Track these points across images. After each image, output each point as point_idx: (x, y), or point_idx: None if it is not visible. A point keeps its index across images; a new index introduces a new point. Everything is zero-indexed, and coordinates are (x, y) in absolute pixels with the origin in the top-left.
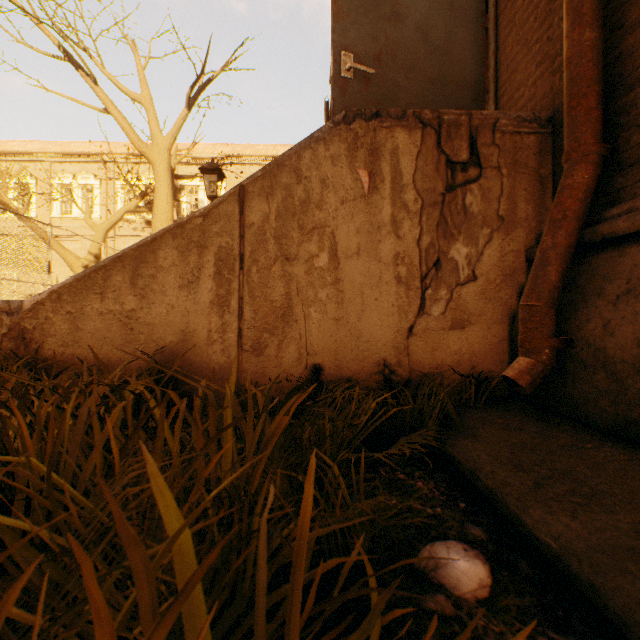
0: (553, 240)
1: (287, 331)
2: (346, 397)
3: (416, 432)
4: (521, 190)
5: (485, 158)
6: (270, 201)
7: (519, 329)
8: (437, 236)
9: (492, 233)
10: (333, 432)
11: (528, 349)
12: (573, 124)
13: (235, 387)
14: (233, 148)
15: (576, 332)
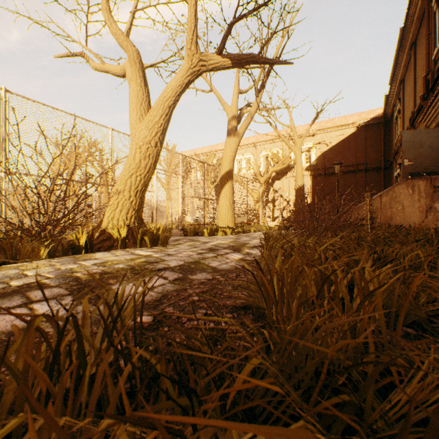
0: None
1: (391, 221)
2: None
3: None
4: None
5: None
6: (387, 197)
7: None
8: (430, 202)
9: None
10: None
11: None
12: None
13: None
14: (319, 124)
15: None
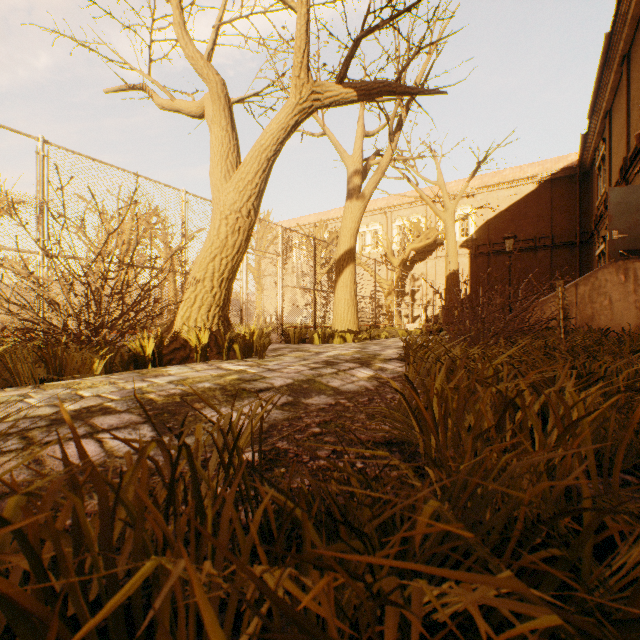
0: None
1: (592, 323)
2: None
3: None
4: None
5: None
6: (585, 287)
7: None
8: None
9: None
10: None
11: None
12: None
13: None
14: (481, 180)
15: None
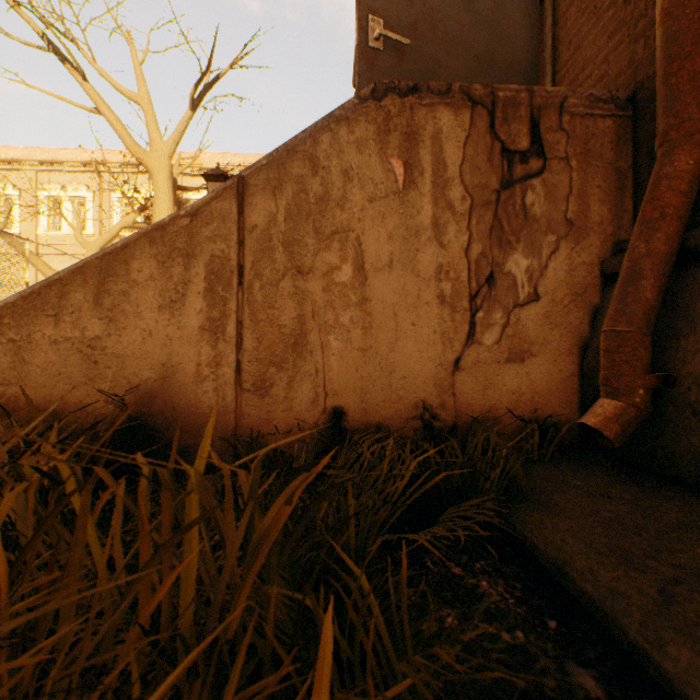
0: (648, 246)
1: (300, 365)
2: (376, 452)
3: (470, 500)
4: (594, 187)
5: (550, 146)
6: (278, 197)
7: (601, 362)
8: (490, 244)
9: (559, 241)
10: (361, 510)
11: (615, 389)
12: (672, 95)
13: (232, 437)
14: (245, 158)
15: (680, 366)
